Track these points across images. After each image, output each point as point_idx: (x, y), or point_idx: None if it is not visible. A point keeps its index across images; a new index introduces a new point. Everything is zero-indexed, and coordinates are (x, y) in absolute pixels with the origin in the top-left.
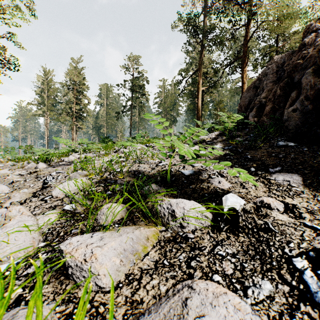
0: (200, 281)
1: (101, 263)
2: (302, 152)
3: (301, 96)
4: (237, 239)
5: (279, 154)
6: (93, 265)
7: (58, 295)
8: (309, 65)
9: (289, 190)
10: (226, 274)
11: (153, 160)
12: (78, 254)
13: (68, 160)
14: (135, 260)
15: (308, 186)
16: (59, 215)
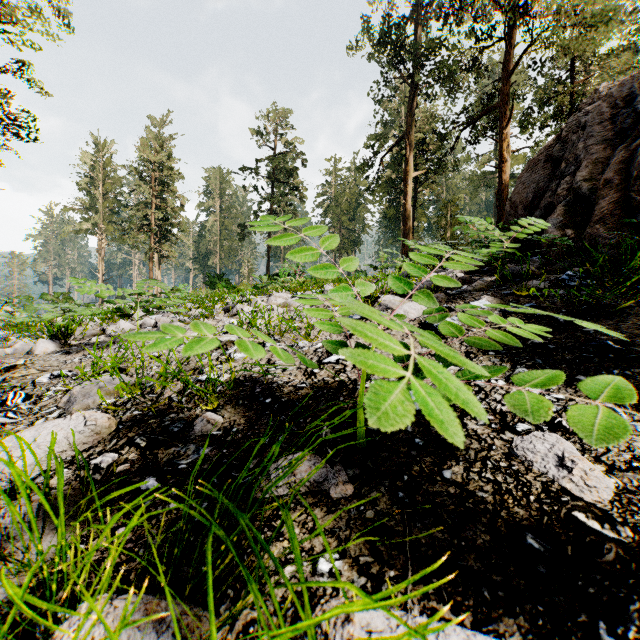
0: None
1: None
2: None
3: None
4: None
5: None
6: None
7: None
8: None
9: None
10: None
11: (310, 341)
12: None
13: (115, 332)
14: None
15: None
16: None
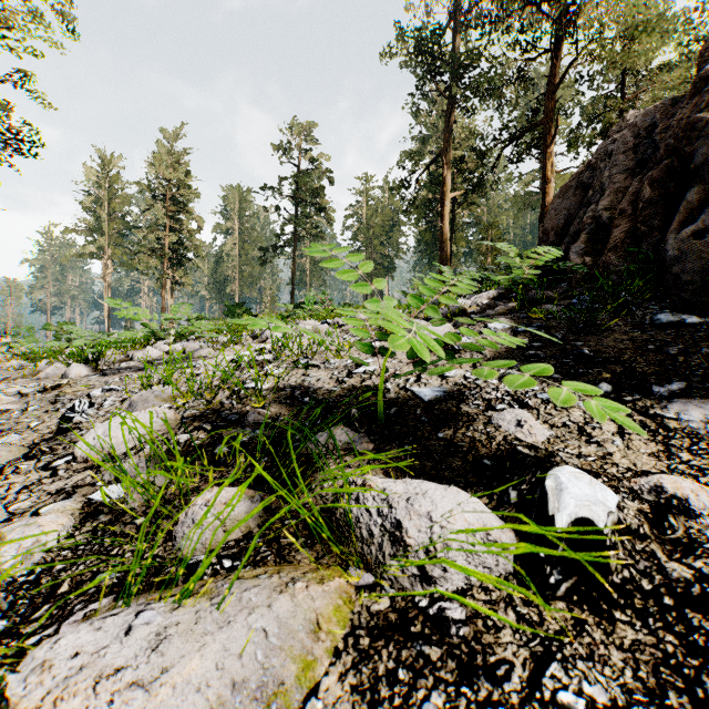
0: None
1: None
2: None
3: None
4: (612, 633)
5: (666, 346)
6: None
7: None
8: None
9: None
10: None
11: (340, 359)
12: None
13: (143, 358)
14: None
15: None
16: (77, 519)
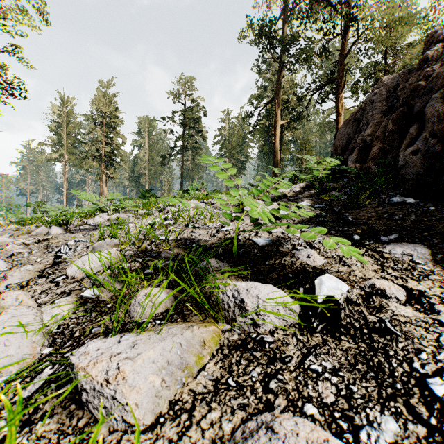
0: (285, 417)
1: (132, 386)
2: (427, 212)
3: (424, 132)
4: (339, 344)
5: (393, 215)
6: (120, 388)
7: (65, 435)
8: (435, 88)
9: (412, 269)
10: (325, 403)
11: (212, 223)
12: (96, 371)
13: (93, 223)
14: (184, 378)
15: (440, 263)
16: (75, 305)
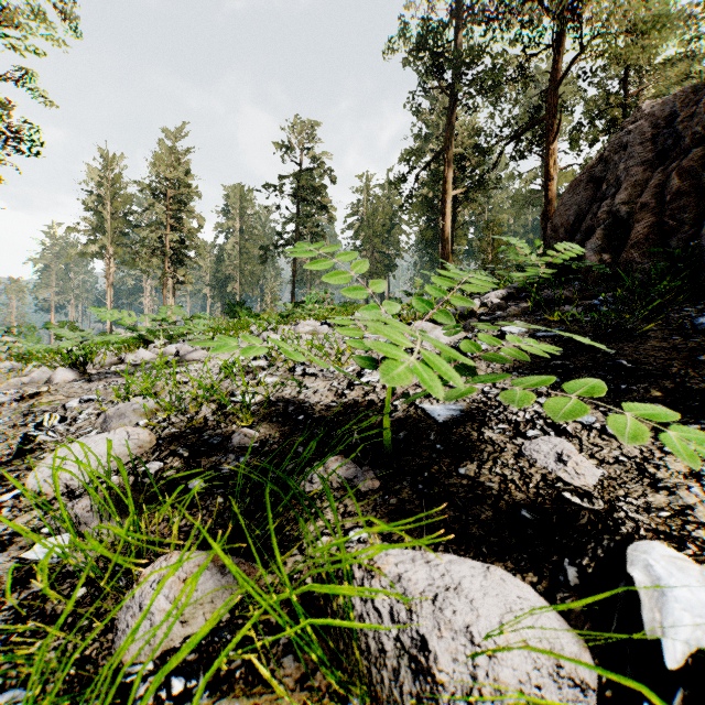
0: None
1: None
2: None
3: None
4: None
5: None
6: None
7: None
8: None
9: None
10: None
11: (340, 366)
12: None
13: (135, 361)
14: None
15: None
16: (4, 586)
